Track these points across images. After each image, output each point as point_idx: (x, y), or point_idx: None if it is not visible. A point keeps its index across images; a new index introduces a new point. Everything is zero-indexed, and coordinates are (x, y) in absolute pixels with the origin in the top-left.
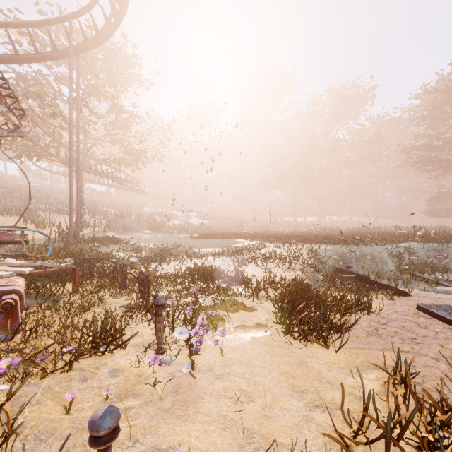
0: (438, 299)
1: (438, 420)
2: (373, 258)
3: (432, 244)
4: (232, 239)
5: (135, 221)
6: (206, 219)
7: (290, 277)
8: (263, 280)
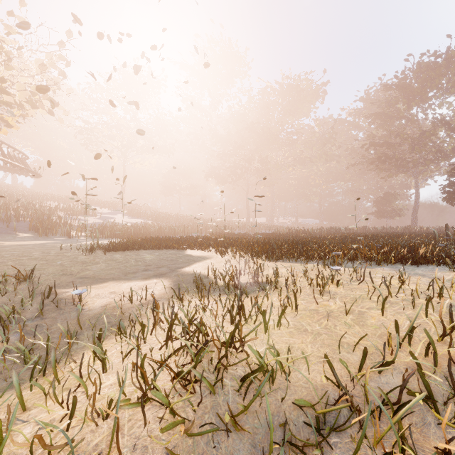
0: None
1: None
2: None
3: None
4: (180, 250)
5: (11, 217)
6: (140, 218)
7: None
8: None
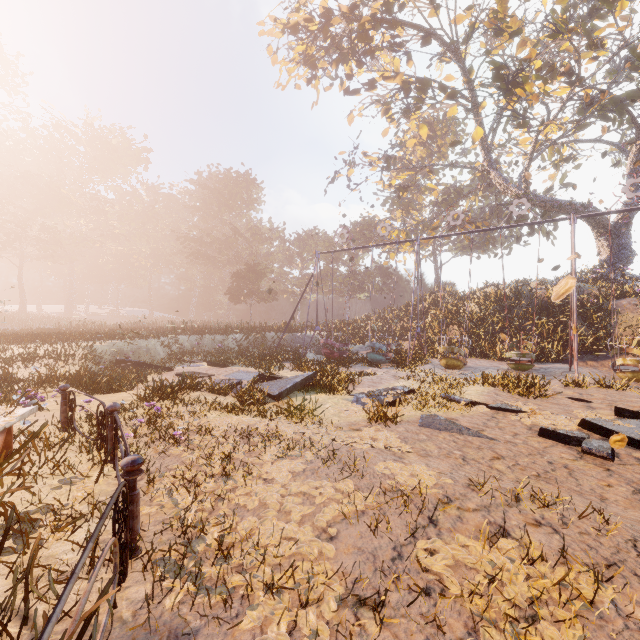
0: (190, 369)
1: (171, 388)
2: (149, 349)
3: (195, 336)
4: None
5: None
6: None
7: (70, 372)
8: (48, 374)
